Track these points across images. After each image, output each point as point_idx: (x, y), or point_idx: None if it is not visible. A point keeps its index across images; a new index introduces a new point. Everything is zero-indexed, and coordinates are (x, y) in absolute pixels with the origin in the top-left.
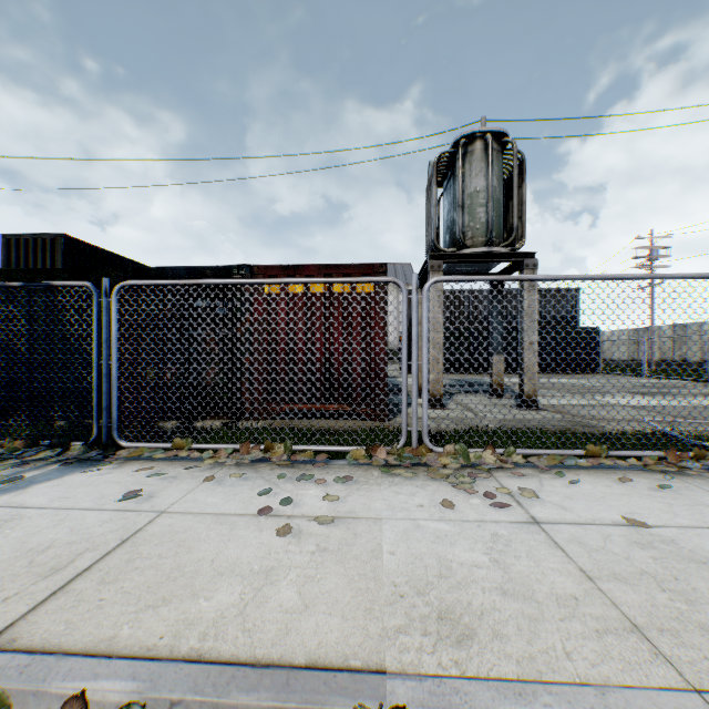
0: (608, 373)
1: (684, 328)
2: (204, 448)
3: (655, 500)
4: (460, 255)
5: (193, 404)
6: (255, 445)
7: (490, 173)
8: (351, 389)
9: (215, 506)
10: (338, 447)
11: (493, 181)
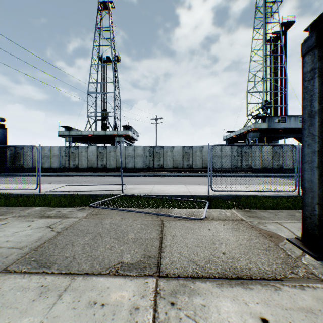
0: None
1: None
2: None
3: None
4: None
5: None
6: None
7: None
8: None
9: None
10: None
11: None
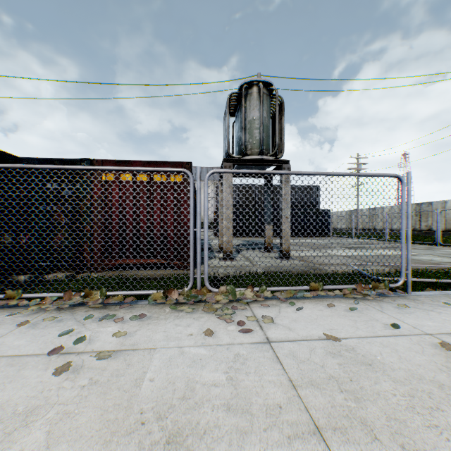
0: (335, 236)
1: (374, 210)
2: (33, 297)
3: (347, 318)
4: (243, 160)
5: (45, 262)
6: (77, 293)
7: (261, 108)
8: (167, 248)
9: (18, 348)
10: (143, 291)
11: (264, 113)
